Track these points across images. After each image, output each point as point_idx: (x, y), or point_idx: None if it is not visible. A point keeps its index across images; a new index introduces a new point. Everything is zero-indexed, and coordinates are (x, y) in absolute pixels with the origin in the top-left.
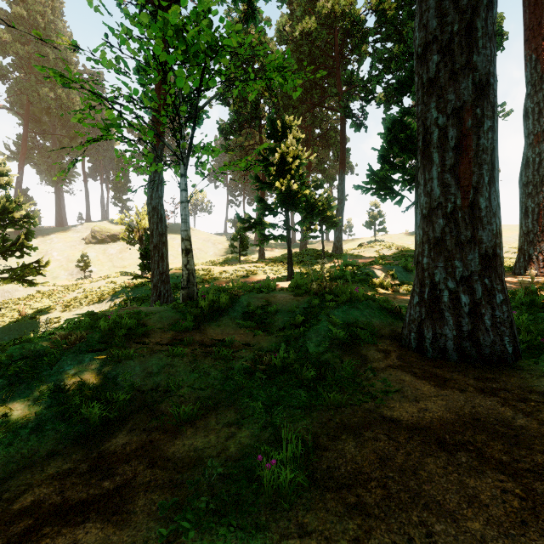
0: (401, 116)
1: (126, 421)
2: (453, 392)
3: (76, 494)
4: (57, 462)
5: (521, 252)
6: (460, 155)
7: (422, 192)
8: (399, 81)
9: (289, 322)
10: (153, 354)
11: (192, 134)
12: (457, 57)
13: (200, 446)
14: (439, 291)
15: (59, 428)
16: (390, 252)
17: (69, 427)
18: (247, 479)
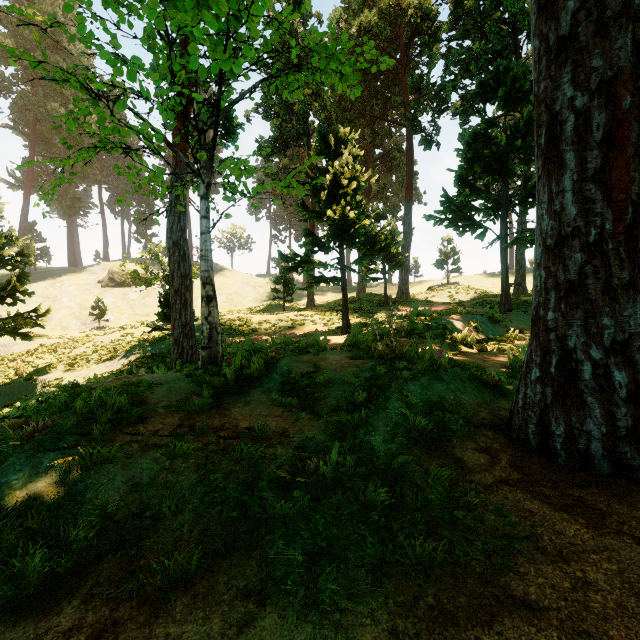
0: (484, 127)
1: (84, 575)
2: (623, 542)
3: None
4: None
5: None
6: (611, 152)
7: (544, 213)
8: (482, 84)
9: (345, 399)
10: (146, 451)
11: (214, 141)
12: None
13: None
14: (576, 364)
15: None
16: (467, 297)
17: None
18: None
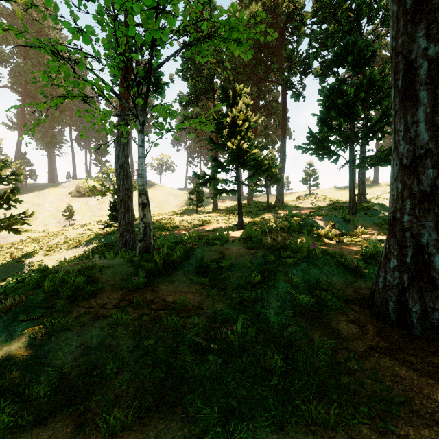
0: (338, 84)
1: (43, 426)
2: None
3: None
4: None
5: None
6: None
7: (400, 139)
8: (336, 54)
9: (244, 279)
10: (96, 320)
11: (147, 91)
12: None
13: None
14: (428, 256)
15: None
16: (324, 203)
17: None
18: None
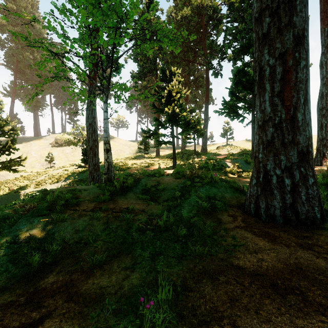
0: (243, 67)
1: (57, 264)
2: (281, 246)
3: (12, 322)
4: (5, 296)
5: (318, 151)
6: (284, 84)
7: (258, 110)
8: (242, 45)
9: (171, 196)
10: (80, 217)
11: (110, 76)
12: (282, 18)
13: (104, 285)
14: (270, 176)
15: (11, 270)
16: (236, 151)
17: (18, 269)
18: (133, 314)
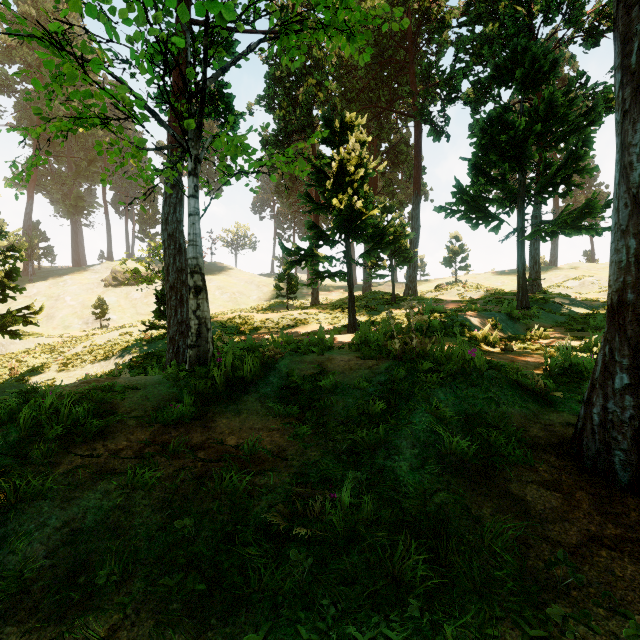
0: (500, 112)
1: None
2: None
3: None
4: None
5: None
6: None
7: (635, 159)
8: (497, 66)
9: (356, 409)
10: (98, 480)
11: (201, 105)
12: None
13: None
14: None
15: None
16: (477, 295)
17: None
18: None
